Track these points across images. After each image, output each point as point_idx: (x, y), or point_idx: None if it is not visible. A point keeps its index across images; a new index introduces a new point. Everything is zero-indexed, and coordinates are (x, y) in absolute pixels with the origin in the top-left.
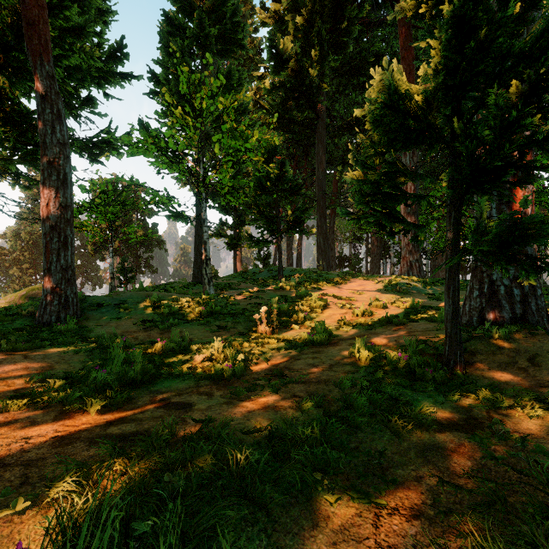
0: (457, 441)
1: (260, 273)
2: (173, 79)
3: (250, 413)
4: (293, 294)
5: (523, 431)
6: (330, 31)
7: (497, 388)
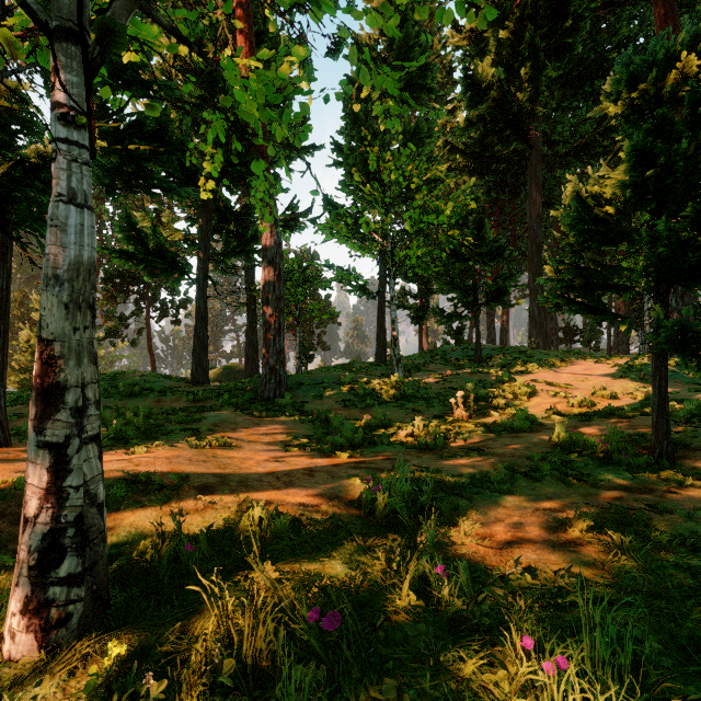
0: (619, 495)
1: (452, 352)
2: (358, 148)
3: (454, 467)
4: (494, 379)
5: (691, 499)
6: (547, 35)
7: (698, 475)
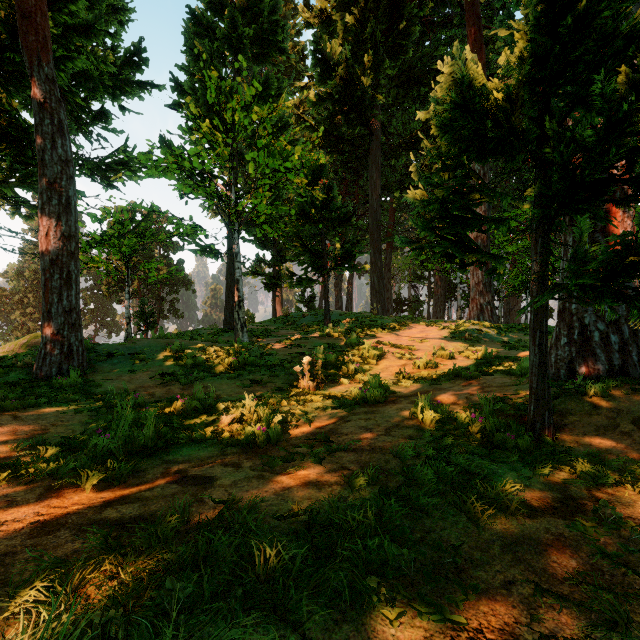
0: (554, 530)
1: (303, 317)
2: (200, 88)
3: (286, 490)
4: (342, 342)
5: (638, 515)
6: (386, 32)
7: (596, 458)
